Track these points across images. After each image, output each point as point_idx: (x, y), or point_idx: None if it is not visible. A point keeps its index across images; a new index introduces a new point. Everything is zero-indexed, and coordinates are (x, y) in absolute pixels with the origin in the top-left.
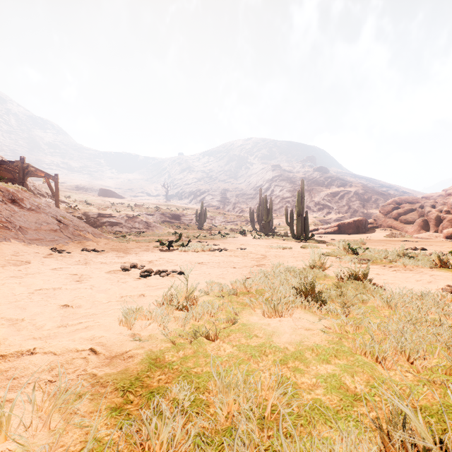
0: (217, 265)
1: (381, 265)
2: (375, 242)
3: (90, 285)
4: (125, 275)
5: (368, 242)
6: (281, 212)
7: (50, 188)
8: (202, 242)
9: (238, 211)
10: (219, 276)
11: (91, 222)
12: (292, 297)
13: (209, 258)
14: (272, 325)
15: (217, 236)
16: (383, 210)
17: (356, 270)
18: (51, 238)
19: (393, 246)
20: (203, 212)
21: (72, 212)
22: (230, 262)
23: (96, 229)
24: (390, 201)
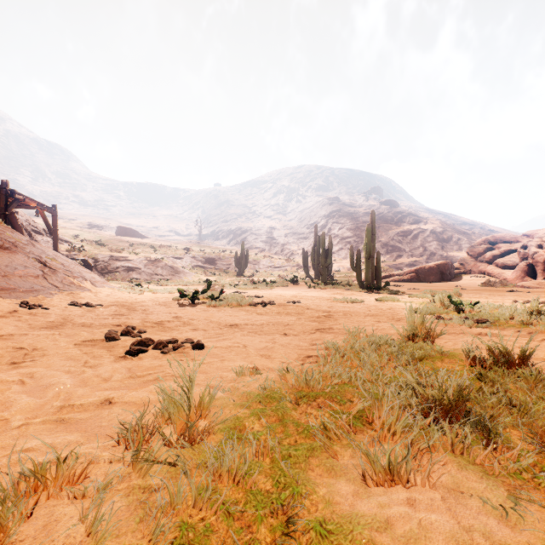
0: (258, 329)
1: (510, 329)
2: (472, 293)
3: (28, 373)
4: (106, 348)
5: (462, 293)
6: (340, 255)
7: (46, 223)
8: (241, 293)
9: (287, 254)
10: (262, 352)
11: (100, 266)
12: (421, 421)
13: (247, 318)
14: (396, 524)
15: (262, 285)
16: (473, 252)
17: (503, 344)
18: (27, 287)
19: (500, 298)
20: (243, 255)
21: (76, 254)
22: (279, 324)
23: (106, 275)
24: (482, 240)
